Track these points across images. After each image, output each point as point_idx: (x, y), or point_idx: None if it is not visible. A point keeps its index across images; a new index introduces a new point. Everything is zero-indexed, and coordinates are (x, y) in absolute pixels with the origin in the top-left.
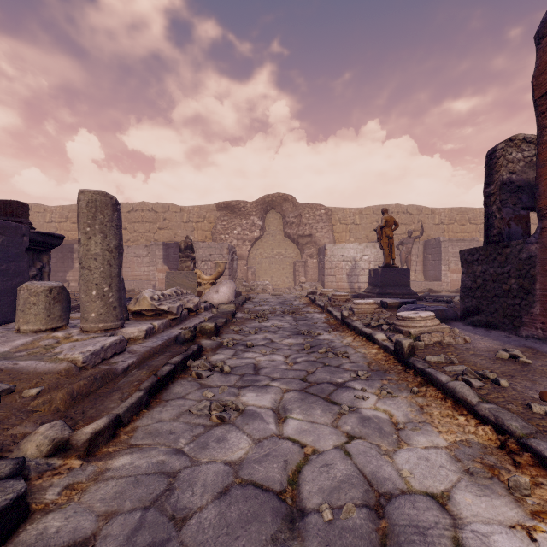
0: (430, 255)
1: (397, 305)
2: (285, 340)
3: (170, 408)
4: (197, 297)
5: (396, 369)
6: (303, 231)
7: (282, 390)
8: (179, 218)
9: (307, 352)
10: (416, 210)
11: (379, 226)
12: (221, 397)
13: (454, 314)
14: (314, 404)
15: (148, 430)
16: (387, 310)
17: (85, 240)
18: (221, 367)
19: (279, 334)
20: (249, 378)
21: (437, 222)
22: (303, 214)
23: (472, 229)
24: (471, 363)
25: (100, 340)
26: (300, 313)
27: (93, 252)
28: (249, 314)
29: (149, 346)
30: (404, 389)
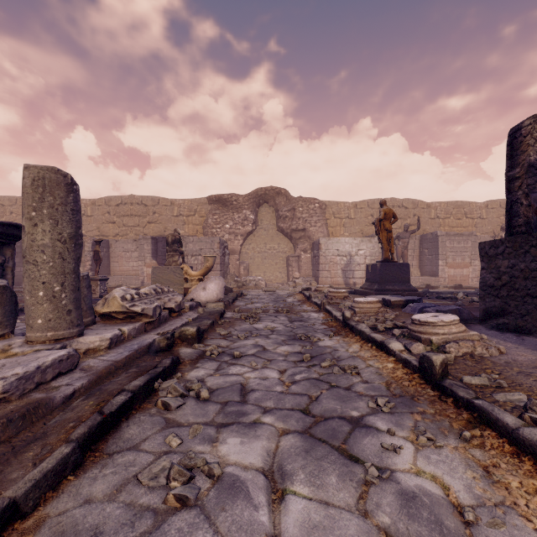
0: (426, 249)
1: (402, 303)
2: (279, 348)
3: (111, 472)
4: (180, 295)
5: (426, 395)
6: (297, 225)
7: (277, 430)
8: (170, 212)
9: (307, 365)
10: (412, 204)
11: (377, 219)
12: (191, 445)
13: (469, 315)
14: (326, 462)
15: (61, 525)
16: (391, 309)
17: (30, 227)
18: (198, 391)
19: (272, 339)
20: (234, 408)
21: (432, 216)
22: (297, 208)
23: (468, 223)
24: (525, 387)
25: (40, 356)
26: (295, 312)
27: (40, 242)
28: (240, 313)
29: (110, 360)
30: (448, 431)
